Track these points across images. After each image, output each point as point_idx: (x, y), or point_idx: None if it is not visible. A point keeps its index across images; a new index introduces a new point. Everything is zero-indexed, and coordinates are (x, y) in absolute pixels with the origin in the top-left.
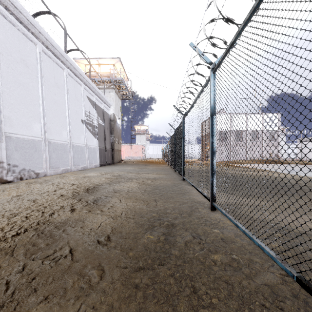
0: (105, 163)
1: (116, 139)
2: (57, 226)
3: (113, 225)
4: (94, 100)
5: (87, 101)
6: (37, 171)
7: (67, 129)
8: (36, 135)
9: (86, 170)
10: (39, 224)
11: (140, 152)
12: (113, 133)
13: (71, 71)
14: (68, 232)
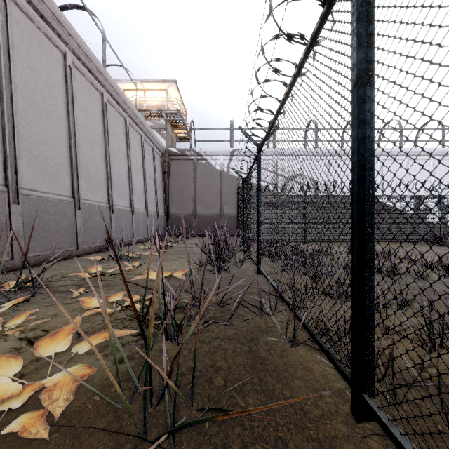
0: None
1: None
2: None
3: None
4: None
5: None
6: None
7: None
8: None
9: None
10: None
11: None
12: None
13: None
14: None
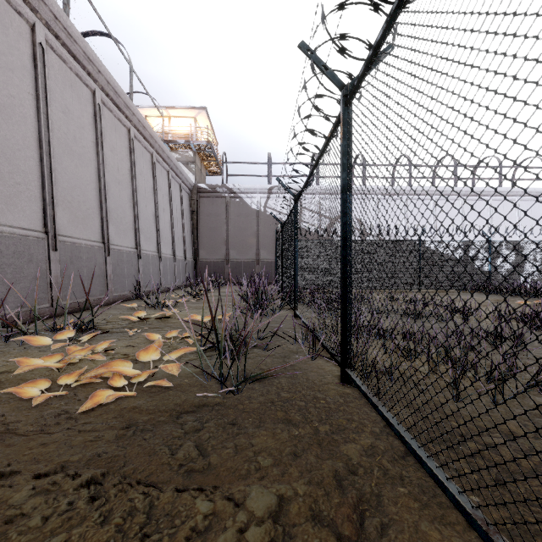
0: None
1: None
2: None
3: None
4: None
5: None
6: None
7: None
8: None
9: None
10: None
11: None
12: None
13: None
14: None
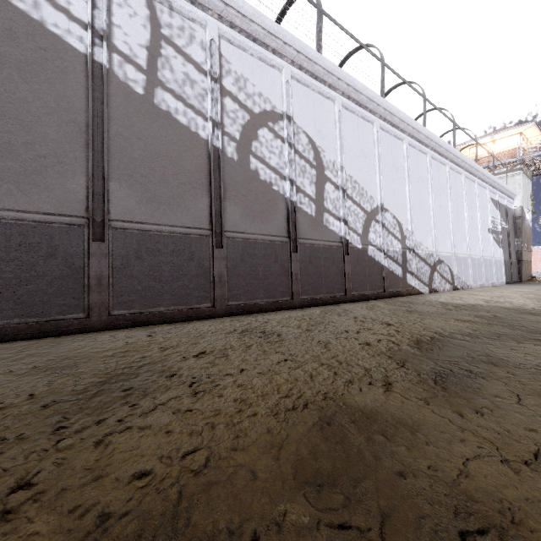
0: (510, 281)
1: (524, 244)
2: None
3: None
4: (497, 199)
5: (491, 204)
6: (467, 283)
7: (478, 243)
8: (464, 253)
9: (498, 287)
10: None
11: None
12: (519, 236)
13: (480, 179)
14: None
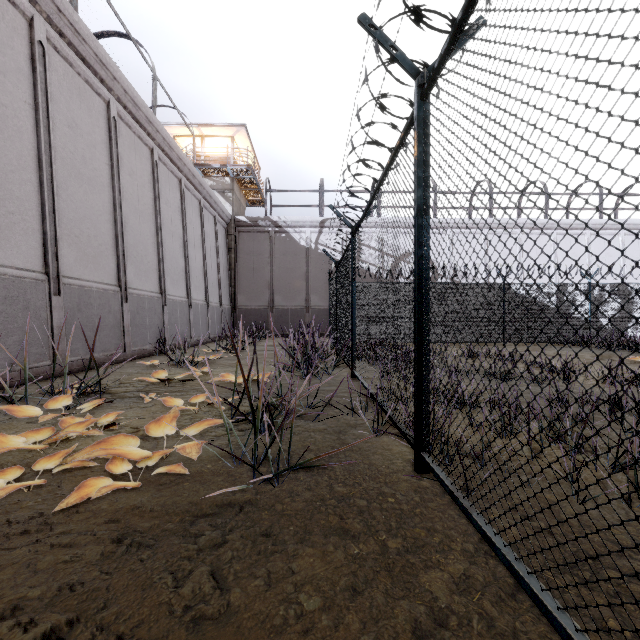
0: None
1: None
2: None
3: None
4: None
5: None
6: None
7: None
8: None
9: None
10: None
11: None
12: None
13: None
14: None
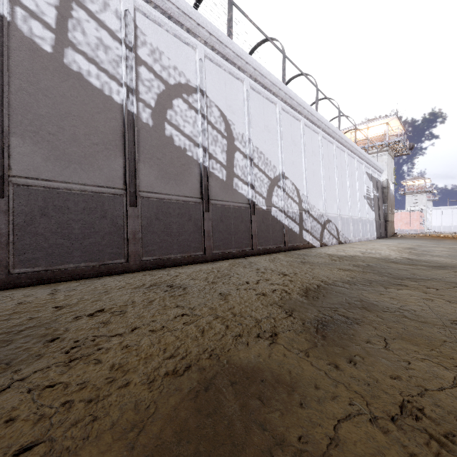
0: (380, 236)
1: (389, 208)
2: (421, 252)
3: (448, 254)
4: (370, 173)
5: (366, 176)
6: (349, 238)
7: (357, 207)
8: (347, 214)
9: (371, 241)
10: (412, 252)
11: (416, 223)
12: (386, 202)
13: (358, 157)
14: (429, 253)
